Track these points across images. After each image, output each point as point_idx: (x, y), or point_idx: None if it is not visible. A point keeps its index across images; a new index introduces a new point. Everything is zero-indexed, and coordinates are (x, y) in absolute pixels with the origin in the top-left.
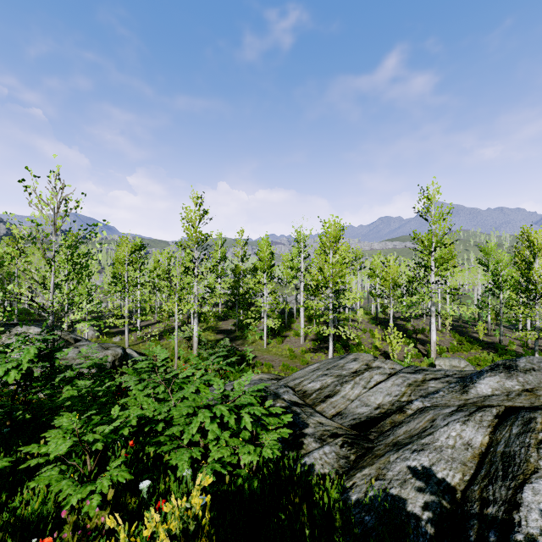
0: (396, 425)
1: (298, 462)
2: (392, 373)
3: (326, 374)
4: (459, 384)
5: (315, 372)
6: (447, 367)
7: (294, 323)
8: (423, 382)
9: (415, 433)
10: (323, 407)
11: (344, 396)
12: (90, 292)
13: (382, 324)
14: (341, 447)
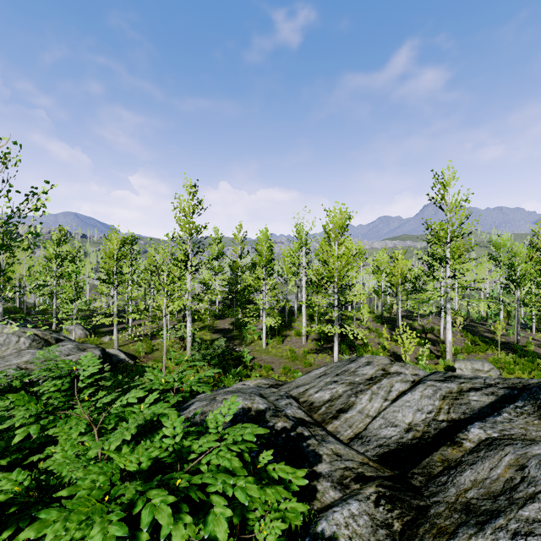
0: (453, 466)
1: (311, 530)
2: (416, 381)
3: (336, 381)
4: (530, 403)
5: (322, 378)
6: (469, 371)
7: (295, 321)
8: (460, 393)
9: (496, 489)
10: (336, 426)
11: (361, 411)
12: (77, 289)
13: (387, 323)
14: (376, 505)
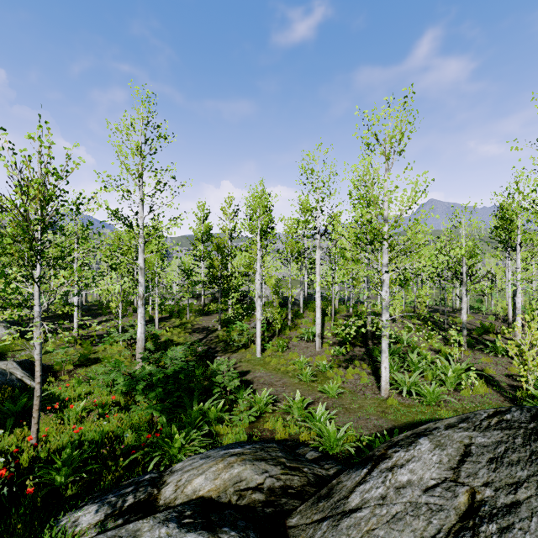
0: None
1: None
2: None
3: None
4: None
5: None
6: None
7: (300, 317)
8: None
9: None
10: None
11: None
12: None
13: (423, 320)
14: None
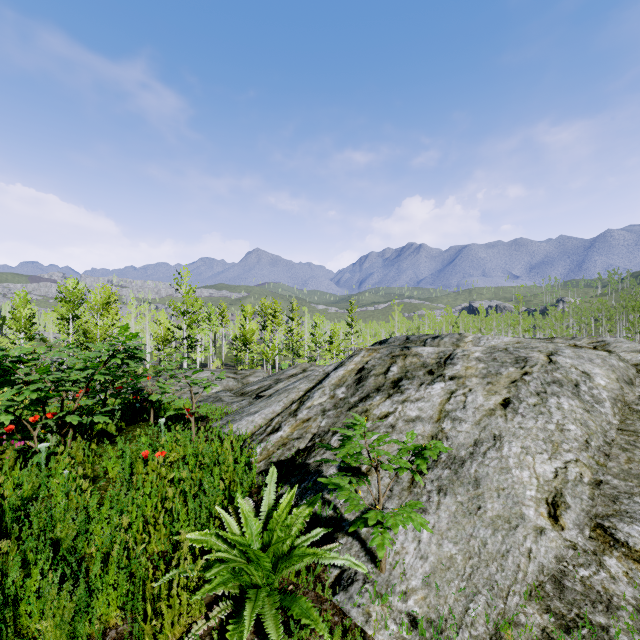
0: None
1: None
2: None
3: None
4: None
5: None
6: None
7: None
8: None
9: None
10: None
11: None
12: None
13: None
14: None
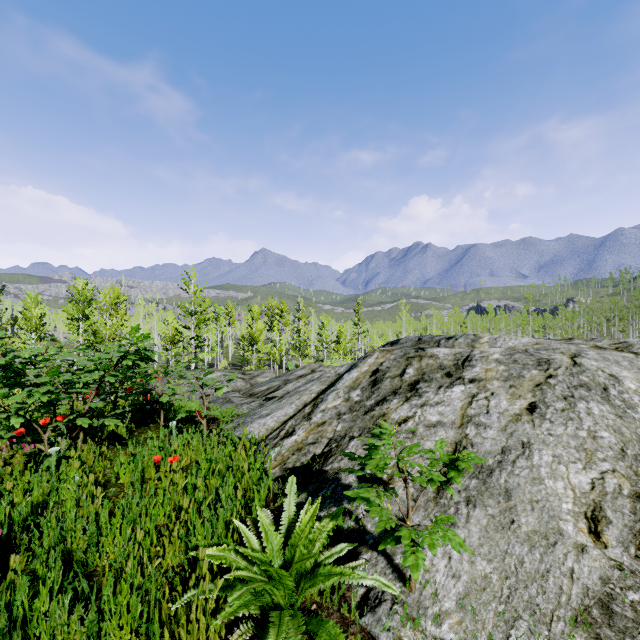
0: None
1: None
2: None
3: None
4: None
5: None
6: None
7: None
8: None
9: None
10: None
11: None
12: None
13: None
14: None
